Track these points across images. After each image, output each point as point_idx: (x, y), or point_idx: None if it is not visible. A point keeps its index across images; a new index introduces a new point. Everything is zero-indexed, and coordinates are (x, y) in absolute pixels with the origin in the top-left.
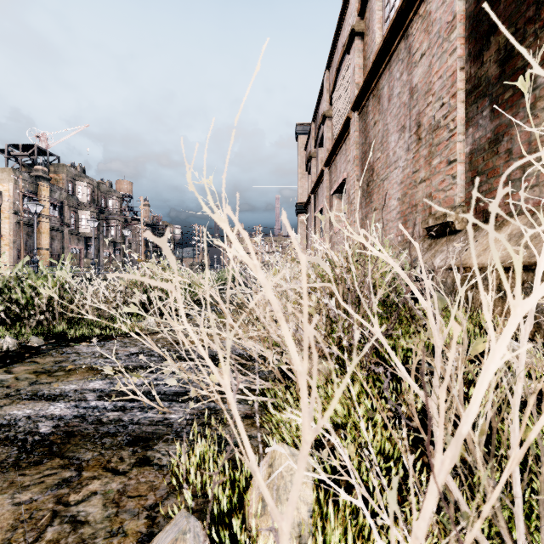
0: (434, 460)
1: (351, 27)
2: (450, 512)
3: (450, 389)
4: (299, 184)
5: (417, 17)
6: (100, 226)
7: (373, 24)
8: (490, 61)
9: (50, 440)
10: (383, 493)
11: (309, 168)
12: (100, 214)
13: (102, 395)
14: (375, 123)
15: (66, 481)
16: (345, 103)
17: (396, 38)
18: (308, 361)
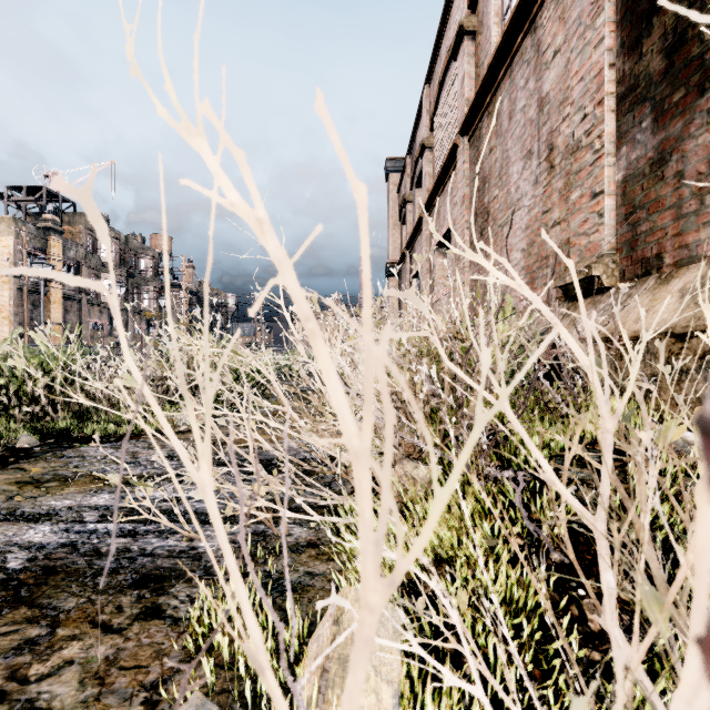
0: (602, 619)
1: (459, 23)
2: (628, 704)
3: (625, 502)
4: (390, 238)
5: (549, 1)
6: (129, 294)
7: (488, 18)
8: (653, 51)
9: (19, 580)
10: (511, 664)
11: (404, 217)
12: (129, 278)
13: (106, 514)
14: (491, 150)
15: (30, 643)
16: (451, 126)
17: (520, 33)
18: (399, 466)
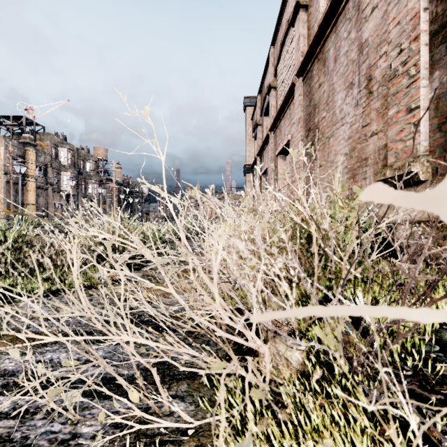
0: None
1: None
2: None
3: None
4: (247, 149)
5: None
6: (79, 185)
7: None
8: None
9: None
10: None
11: (256, 135)
12: (79, 175)
13: (8, 383)
14: (320, 85)
15: None
16: (289, 72)
17: None
18: (271, 343)
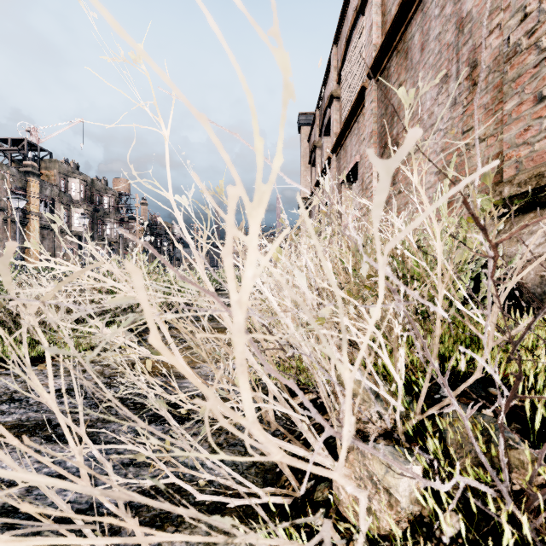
0: None
1: None
2: None
3: None
4: (302, 178)
5: None
6: (95, 225)
7: None
8: None
9: None
10: None
11: (313, 160)
12: (95, 212)
13: None
14: (400, 85)
15: None
16: (357, 75)
17: None
18: (356, 457)
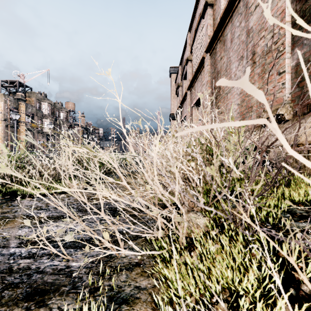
0: None
1: (205, 0)
2: None
3: None
4: (172, 103)
5: None
6: (56, 128)
7: None
8: None
9: None
10: None
11: (178, 93)
12: (56, 121)
13: (23, 242)
14: (221, 58)
15: None
16: (200, 50)
17: (237, 0)
18: (187, 215)
